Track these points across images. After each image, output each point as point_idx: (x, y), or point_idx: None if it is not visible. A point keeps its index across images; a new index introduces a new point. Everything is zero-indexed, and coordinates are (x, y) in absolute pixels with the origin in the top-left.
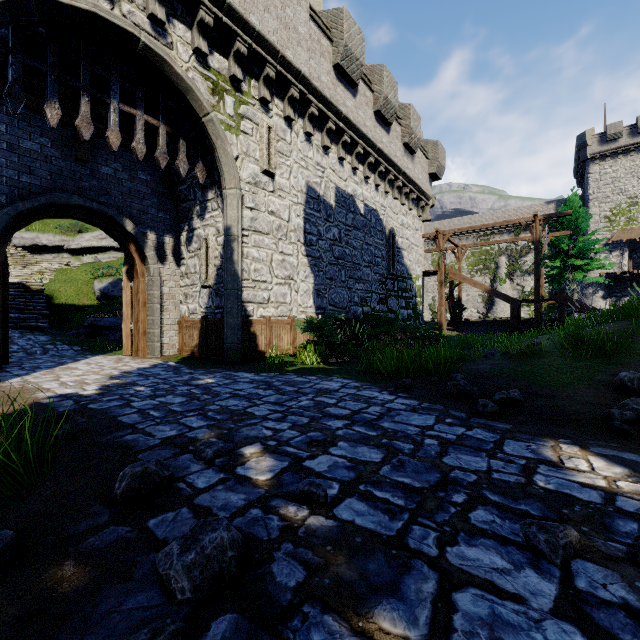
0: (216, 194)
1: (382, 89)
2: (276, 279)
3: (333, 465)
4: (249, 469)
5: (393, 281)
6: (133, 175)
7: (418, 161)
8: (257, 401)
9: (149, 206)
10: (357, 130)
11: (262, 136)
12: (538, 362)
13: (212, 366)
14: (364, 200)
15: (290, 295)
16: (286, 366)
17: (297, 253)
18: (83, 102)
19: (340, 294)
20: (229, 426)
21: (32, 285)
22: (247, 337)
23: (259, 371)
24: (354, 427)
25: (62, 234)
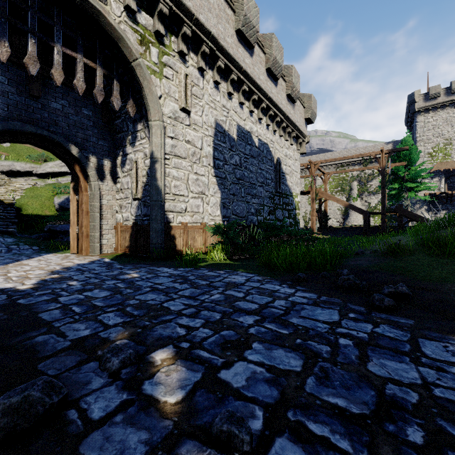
0: (144, 126)
1: (272, 52)
2: (191, 194)
3: (251, 377)
4: (157, 385)
5: (279, 197)
6: (78, 110)
7: (297, 109)
8: (173, 295)
9: (91, 135)
10: (253, 82)
11: (180, 81)
12: (408, 259)
13: (139, 262)
14: (258, 136)
15: (202, 206)
16: (199, 262)
17: (208, 174)
18: (30, 43)
19: (240, 206)
20: (144, 323)
21: (5, 200)
22: (168, 239)
23: (177, 266)
24: (265, 324)
25: (32, 162)
